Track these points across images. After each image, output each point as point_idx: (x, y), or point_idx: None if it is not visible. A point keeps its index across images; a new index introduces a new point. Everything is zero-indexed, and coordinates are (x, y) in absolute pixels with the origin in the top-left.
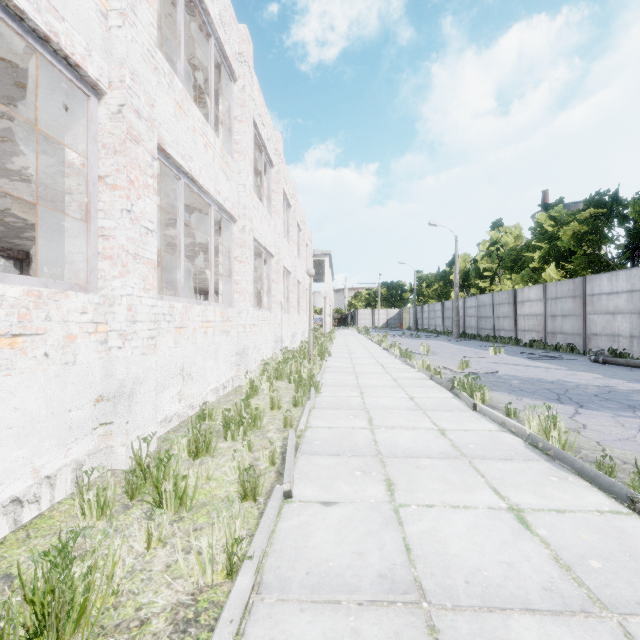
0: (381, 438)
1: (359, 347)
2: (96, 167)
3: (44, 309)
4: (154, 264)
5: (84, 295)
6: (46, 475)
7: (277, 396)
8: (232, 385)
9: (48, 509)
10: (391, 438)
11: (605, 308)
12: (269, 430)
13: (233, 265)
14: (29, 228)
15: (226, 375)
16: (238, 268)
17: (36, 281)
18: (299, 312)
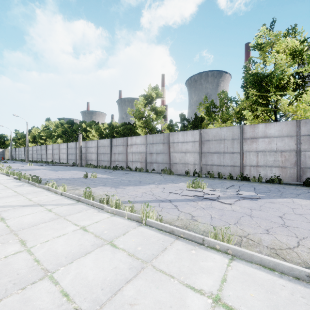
0: None
1: None
2: None
3: None
4: None
5: None
6: None
7: None
8: None
9: None
10: None
11: (62, 152)
12: None
13: None
14: None
15: None
16: None
17: None
18: None
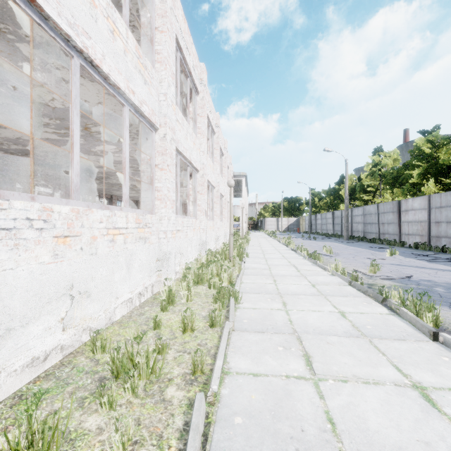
0: (337, 410)
1: (270, 248)
2: None
3: None
4: None
5: None
6: None
7: (190, 316)
8: (151, 291)
9: None
10: (353, 411)
11: None
12: (171, 379)
13: (154, 172)
14: None
15: (143, 283)
16: (159, 175)
17: None
18: (222, 219)
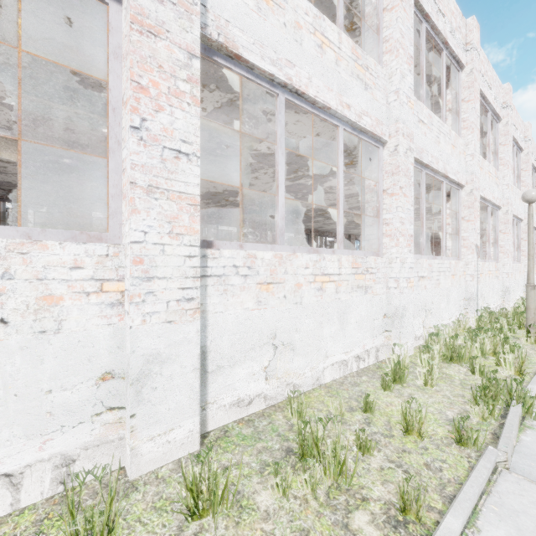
0: None
1: None
2: (119, 89)
3: (1, 264)
4: (193, 199)
5: (78, 245)
6: (5, 472)
7: (417, 412)
8: (376, 357)
9: (2, 517)
10: None
11: None
12: (366, 500)
13: (381, 201)
14: (245, 203)
15: (363, 344)
16: (388, 203)
17: (12, 231)
18: (518, 259)
